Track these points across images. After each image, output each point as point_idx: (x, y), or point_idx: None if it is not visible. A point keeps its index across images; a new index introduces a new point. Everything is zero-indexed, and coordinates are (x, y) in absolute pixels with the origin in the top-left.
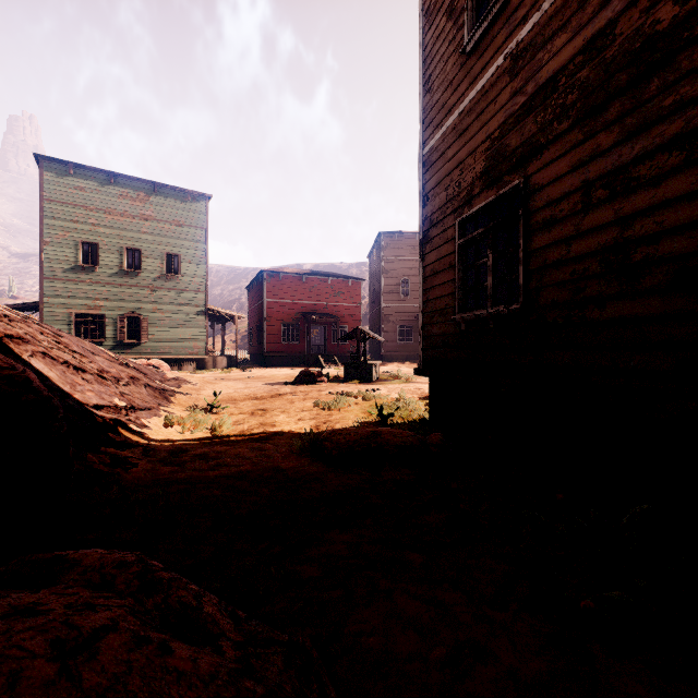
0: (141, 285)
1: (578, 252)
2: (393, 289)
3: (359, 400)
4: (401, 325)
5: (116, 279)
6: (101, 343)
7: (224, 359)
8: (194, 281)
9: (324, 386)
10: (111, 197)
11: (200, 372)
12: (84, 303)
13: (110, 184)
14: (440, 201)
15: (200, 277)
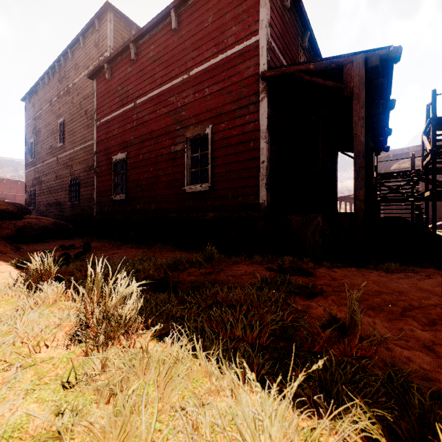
0: None
1: (38, 201)
2: None
3: None
4: None
5: None
6: None
7: None
8: None
9: None
10: None
11: None
12: None
13: None
14: (28, 184)
15: None
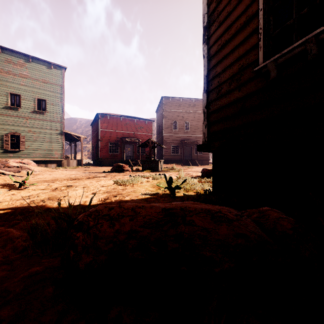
0: (20, 116)
1: None
2: (169, 126)
3: (150, 179)
4: (173, 145)
5: (2, 111)
6: None
7: (74, 161)
8: (55, 116)
9: (128, 173)
10: None
11: (57, 168)
12: None
13: None
14: None
15: (59, 114)
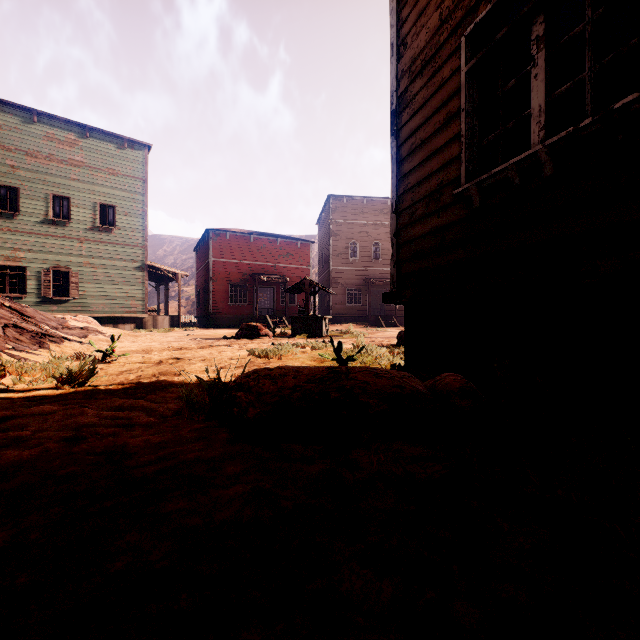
0: (70, 236)
1: None
2: (341, 252)
3: (307, 350)
4: (350, 288)
5: (39, 229)
6: (22, 298)
7: (165, 319)
8: (132, 235)
9: (268, 340)
10: (34, 138)
11: (136, 331)
12: (0, 254)
13: (33, 123)
14: (427, 31)
15: (138, 231)
